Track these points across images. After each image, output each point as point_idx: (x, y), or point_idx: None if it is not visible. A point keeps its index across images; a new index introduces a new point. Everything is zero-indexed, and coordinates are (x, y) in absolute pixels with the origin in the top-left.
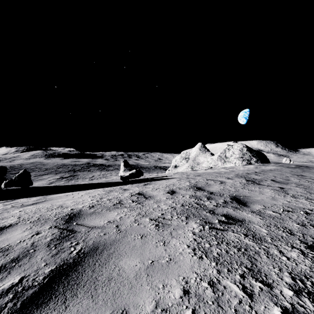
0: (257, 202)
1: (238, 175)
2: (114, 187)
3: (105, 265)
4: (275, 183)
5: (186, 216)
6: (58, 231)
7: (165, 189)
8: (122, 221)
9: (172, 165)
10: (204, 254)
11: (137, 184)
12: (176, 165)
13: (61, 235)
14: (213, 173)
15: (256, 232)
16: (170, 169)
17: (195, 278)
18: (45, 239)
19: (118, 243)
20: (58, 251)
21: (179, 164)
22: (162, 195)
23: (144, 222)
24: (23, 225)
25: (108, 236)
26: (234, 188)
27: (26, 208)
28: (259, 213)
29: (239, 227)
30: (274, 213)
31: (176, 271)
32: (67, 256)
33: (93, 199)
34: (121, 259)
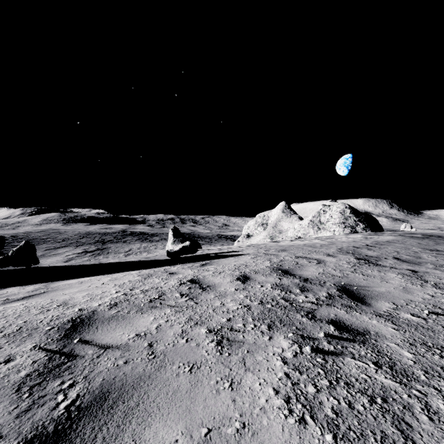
0: (381, 297)
1: (343, 250)
2: (156, 269)
3: (114, 441)
4: (401, 262)
5: (268, 323)
6: (46, 355)
7: (233, 272)
8: (161, 333)
9: (244, 233)
10: (308, 412)
11: (191, 263)
12: (249, 233)
13: (48, 365)
14: (304, 247)
15: (394, 357)
16: (241, 240)
17: None
18: (18, 373)
19: (147, 382)
20: (31, 404)
21: (253, 233)
22: (229, 284)
23: (198, 336)
24: None
25: (132, 367)
26: (340, 272)
27: (9, 307)
28: (389, 317)
29: (362, 348)
30: (414, 317)
31: None
32: (46, 415)
33: (119, 291)
34: (149, 425)
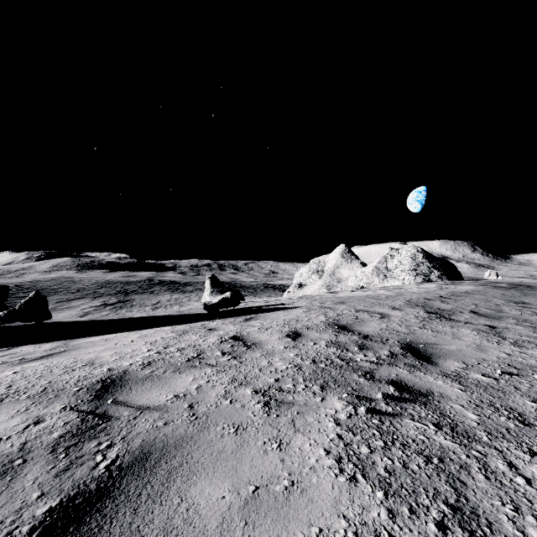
0: (451, 356)
1: (411, 303)
2: (192, 325)
3: (160, 498)
4: (478, 317)
5: (321, 384)
6: (78, 416)
7: (282, 328)
8: (202, 394)
9: (295, 282)
10: (359, 472)
11: (233, 318)
12: (301, 282)
13: (82, 426)
14: (366, 299)
15: (456, 419)
16: (292, 290)
17: (344, 531)
18: (50, 434)
19: (190, 443)
20: (70, 464)
21: (306, 281)
22: (277, 341)
23: (243, 397)
24: (13, 404)
25: (172, 429)
26: (406, 327)
27: (28, 367)
28: (457, 377)
29: (423, 409)
30: (485, 377)
31: (305, 513)
32: (86, 474)
33: (151, 349)
34: (194, 483)
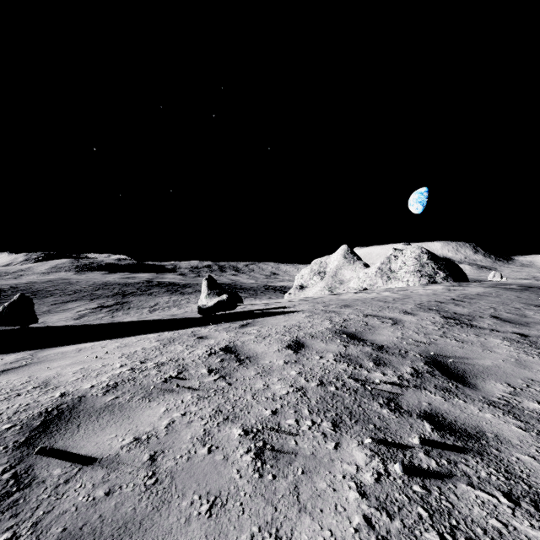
0: (489, 375)
1: (423, 306)
2: (181, 331)
3: None
4: (503, 323)
5: (332, 418)
6: None
7: (282, 337)
8: (172, 436)
9: (296, 284)
10: None
11: (228, 324)
12: (302, 284)
13: None
14: (372, 302)
15: (534, 483)
16: (293, 292)
17: None
18: None
19: (135, 537)
20: None
21: (308, 283)
22: (276, 354)
23: (228, 442)
24: None
25: (115, 504)
26: (424, 336)
27: None
28: (508, 407)
29: (481, 464)
30: None
31: None
32: None
33: (125, 364)
34: None
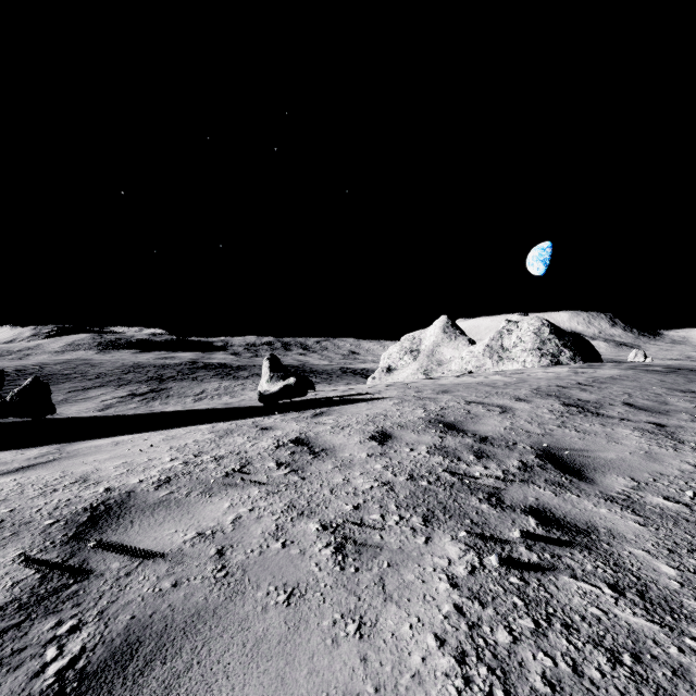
0: (611, 468)
1: (541, 392)
2: (240, 422)
3: None
4: (637, 411)
5: (423, 513)
6: (37, 571)
7: (365, 427)
8: (240, 531)
9: (382, 366)
10: (499, 684)
11: (297, 413)
12: (390, 366)
13: (39, 589)
14: (478, 387)
15: (644, 575)
16: (378, 376)
17: None
18: None
19: (210, 624)
20: None
21: (397, 364)
22: (357, 446)
23: (304, 537)
24: None
25: (185, 594)
26: (539, 426)
27: None
28: (628, 502)
29: (588, 557)
30: (670, 502)
31: None
32: (19, 690)
33: (176, 458)
34: None
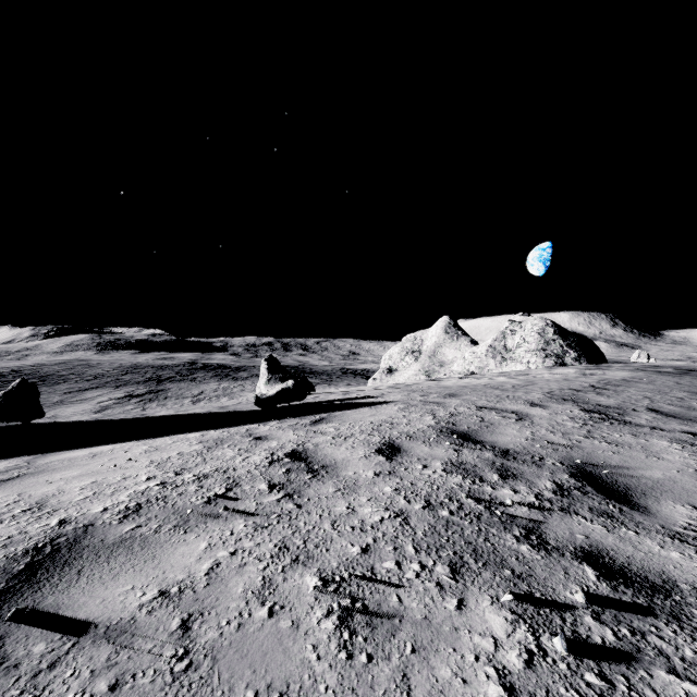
0: (663, 492)
1: (555, 396)
2: (232, 429)
3: None
4: (665, 418)
5: (450, 559)
6: None
7: (370, 438)
8: (215, 588)
9: (383, 366)
10: None
11: (295, 419)
12: (391, 366)
13: None
14: (486, 390)
15: None
16: (379, 377)
17: None
18: None
19: None
20: None
21: (398, 365)
22: (362, 461)
23: (298, 598)
24: None
25: None
26: (563, 436)
27: None
28: None
29: (681, 635)
30: None
31: None
32: None
33: (153, 477)
34: None
